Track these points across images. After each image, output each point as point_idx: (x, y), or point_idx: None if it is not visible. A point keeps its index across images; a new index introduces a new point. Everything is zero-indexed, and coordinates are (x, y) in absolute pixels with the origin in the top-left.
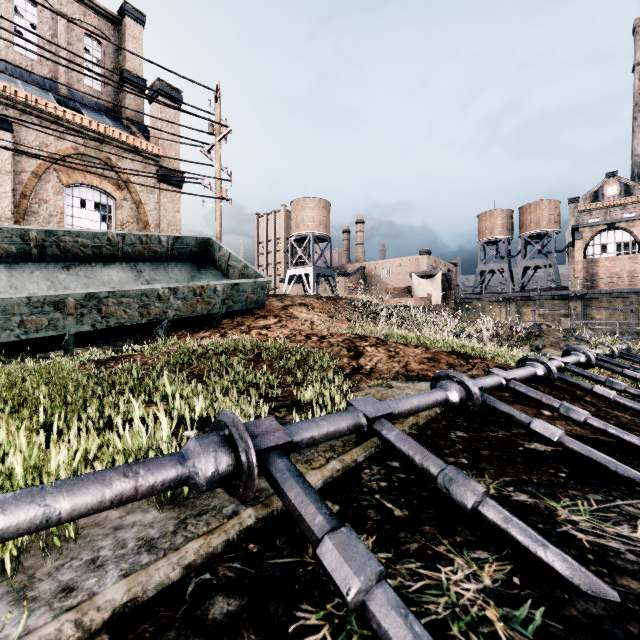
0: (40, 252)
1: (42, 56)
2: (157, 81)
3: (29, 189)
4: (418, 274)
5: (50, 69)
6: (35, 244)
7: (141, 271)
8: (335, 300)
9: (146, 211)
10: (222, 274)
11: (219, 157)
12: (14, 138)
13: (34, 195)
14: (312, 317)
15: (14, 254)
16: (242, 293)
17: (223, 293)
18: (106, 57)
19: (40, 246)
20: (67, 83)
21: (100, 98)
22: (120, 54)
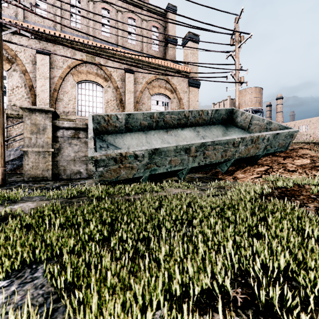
0: (156, 124)
1: (160, 19)
2: (188, 33)
3: (139, 99)
4: None
5: (140, 47)
6: (155, 120)
7: (198, 131)
8: None
9: (183, 103)
10: (243, 130)
11: (238, 57)
12: (134, 76)
13: (140, 101)
14: None
15: (146, 126)
16: (277, 140)
17: (267, 141)
18: (160, 34)
19: (156, 121)
20: (146, 51)
21: (180, 37)
22: (165, 30)
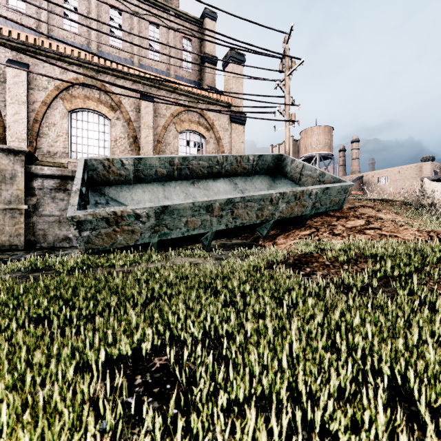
0: (178, 173)
1: (182, 32)
2: (229, 51)
3: (161, 137)
4: (431, 178)
5: (166, 64)
6: (176, 167)
7: (236, 183)
8: (389, 202)
9: (223, 144)
10: (293, 183)
11: (288, 88)
12: (154, 106)
13: (163, 141)
14: (393, 218)
15: (165, 175)
16: (329, 196)
17: (315, 197)
18: (194, 49)
19: (179, 169)
20: (174, 71)
21: (212, 58)
22: (202, 44)
